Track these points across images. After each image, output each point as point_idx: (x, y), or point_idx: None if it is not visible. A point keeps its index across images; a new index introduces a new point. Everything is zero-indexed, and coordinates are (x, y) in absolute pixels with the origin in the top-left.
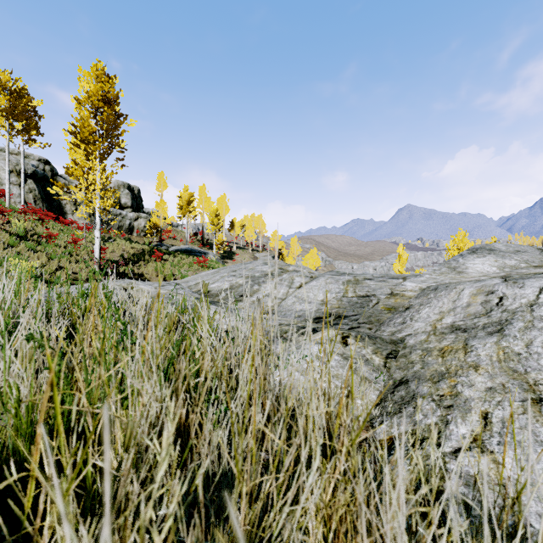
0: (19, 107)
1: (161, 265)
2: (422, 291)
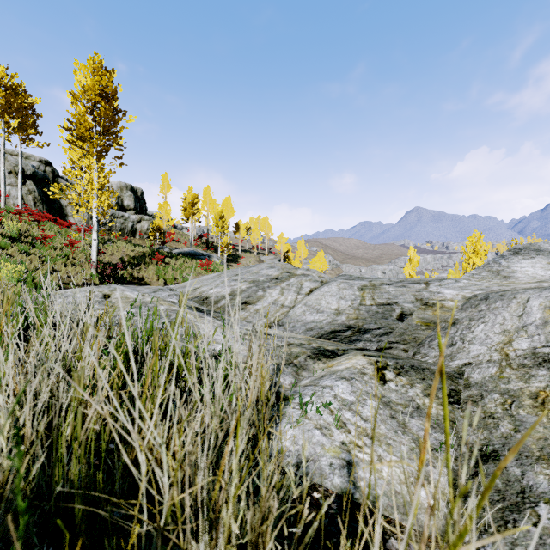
0: (14, 104)
1: (162, 268)
2: (468, 301)
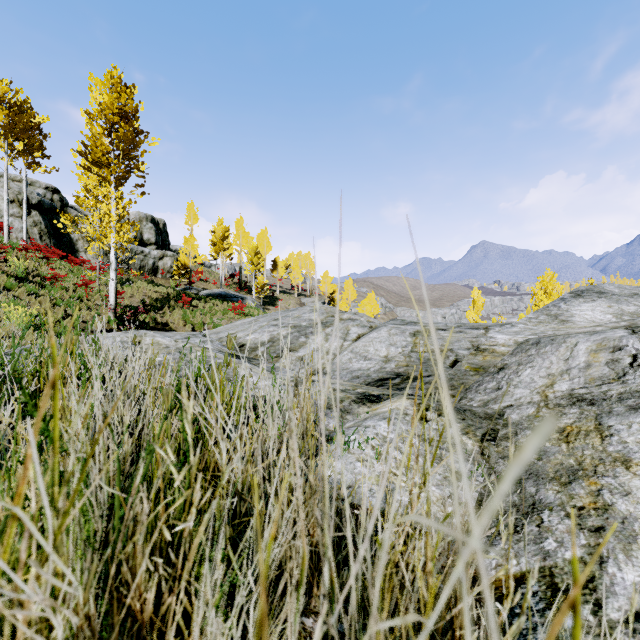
0: (19, 123)
1: (189, 312)
2: (519, 346)
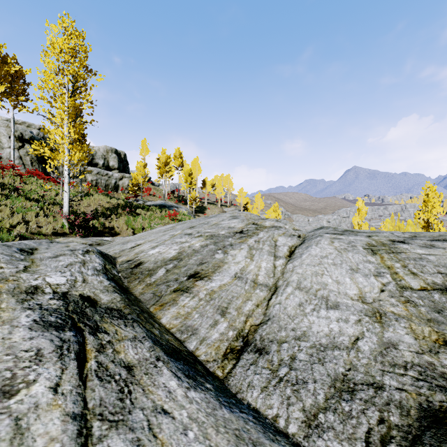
0: (1, 70)
1: (132, 218)
2: None
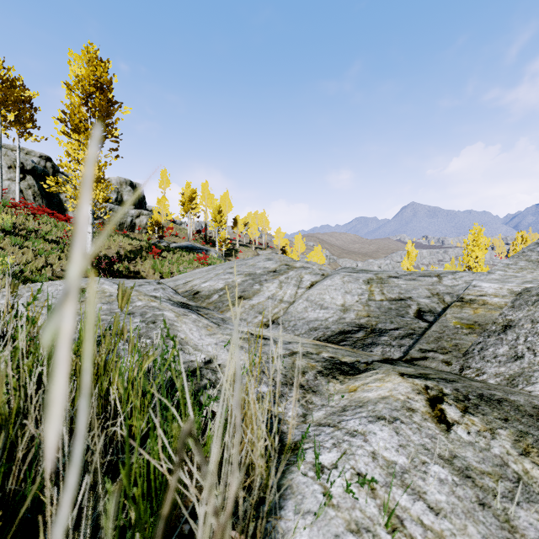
0: (10, 97)
1: (159, 262)
2: (519, 296)
